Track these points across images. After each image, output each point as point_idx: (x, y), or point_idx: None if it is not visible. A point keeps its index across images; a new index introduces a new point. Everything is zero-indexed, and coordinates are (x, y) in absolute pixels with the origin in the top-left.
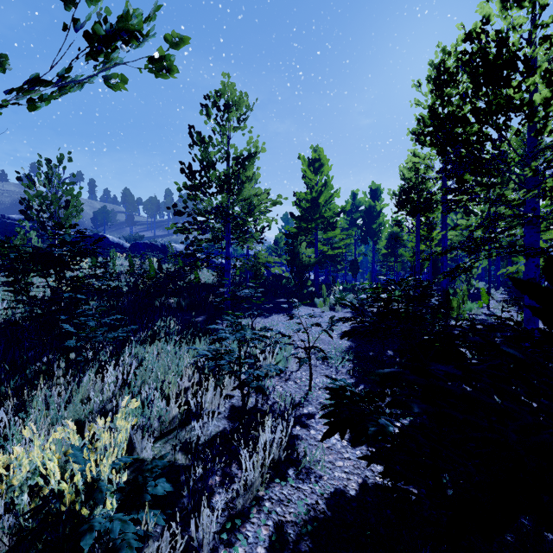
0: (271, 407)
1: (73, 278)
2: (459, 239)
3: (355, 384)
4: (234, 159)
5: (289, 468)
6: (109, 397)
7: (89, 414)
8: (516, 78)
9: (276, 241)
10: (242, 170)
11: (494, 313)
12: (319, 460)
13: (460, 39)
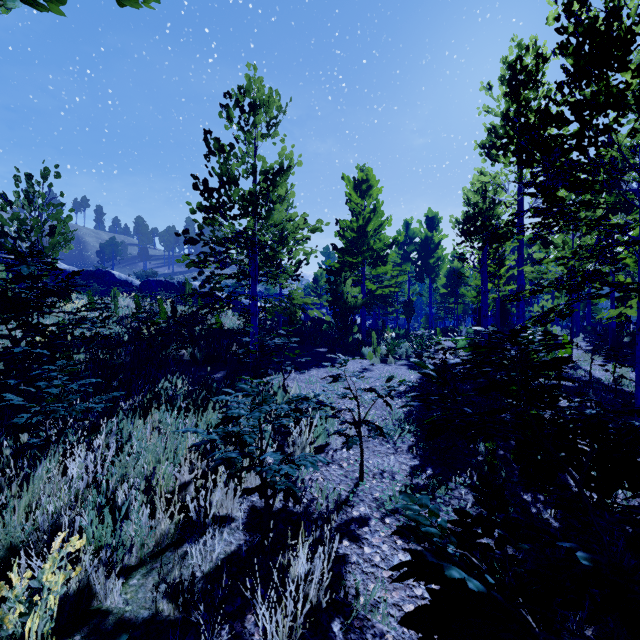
0: (308, 507)
1: (35, 326)
2: (535, 276)
3: (420, 467)
4: (262, 173)
5: (333, 620)
6: (65, 505)
7: (33, 532)
8: (632, 60)
9: (315, 279)
10: (272, 188)
11: (579, 365)
12: (378, 601)
13: (551, 17)
